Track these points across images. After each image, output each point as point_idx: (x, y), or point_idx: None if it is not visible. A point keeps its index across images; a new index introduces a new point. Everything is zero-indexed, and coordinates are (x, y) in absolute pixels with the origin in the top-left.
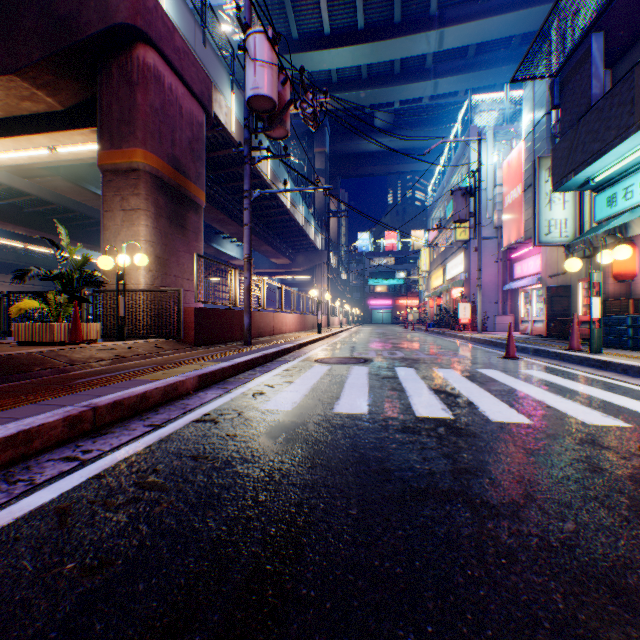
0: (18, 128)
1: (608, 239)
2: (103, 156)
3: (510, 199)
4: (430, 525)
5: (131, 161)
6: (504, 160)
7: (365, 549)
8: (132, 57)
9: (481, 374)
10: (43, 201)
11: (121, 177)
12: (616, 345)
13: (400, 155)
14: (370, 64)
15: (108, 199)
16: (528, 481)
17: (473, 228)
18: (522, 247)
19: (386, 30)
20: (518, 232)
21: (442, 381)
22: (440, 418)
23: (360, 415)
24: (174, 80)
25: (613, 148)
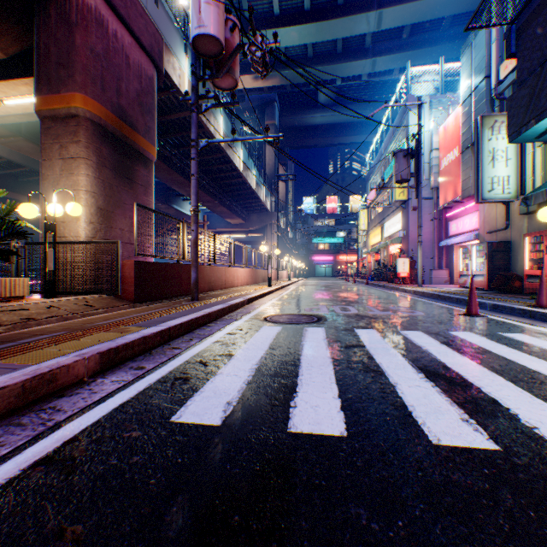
0: None
1: None
2: (40, 101)
3: (446, 161)
4: None
5: (69, 106)
6: (440, 126)
7: None
8: None
9: (461, 340)
10: (14, 164)
11: (60, 124)
12: None
13: (341, 128)
14: (315, 43)
15: (46, 147)
16: None
17: (414, 187)
18: (457, 206)
19: (330, 11)
20: (455, 192)
21: (422, 352)
22: (479, 452)
23: (336, 442)
24: (119, 27)
25: None
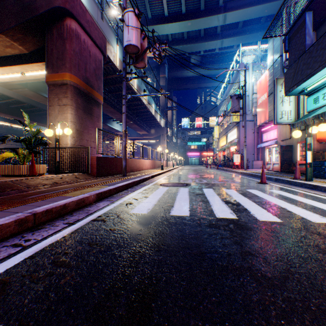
0: (4, 62)
1: (315, 120)
2: (48, 77)
3: (261, 100)
4: (232, 293)
5: (63, 79)
6: (257, 80)
7: (192, 312)
8: (63, 24)
9: (249, 192)
10: (20, 101)
11: (58, 88)
12: (318, 176)
13: (203, 78)
14: (188, 31)
15: (51, 99)
16: (287, 260)
17: (242, 115)
18: (267, 125)
19: (196, 14)
20: (265, 117)
21: (228, 196)
22: (230, 218)
23: (185, 216)
24: (86, 37)
25: (318, 72)
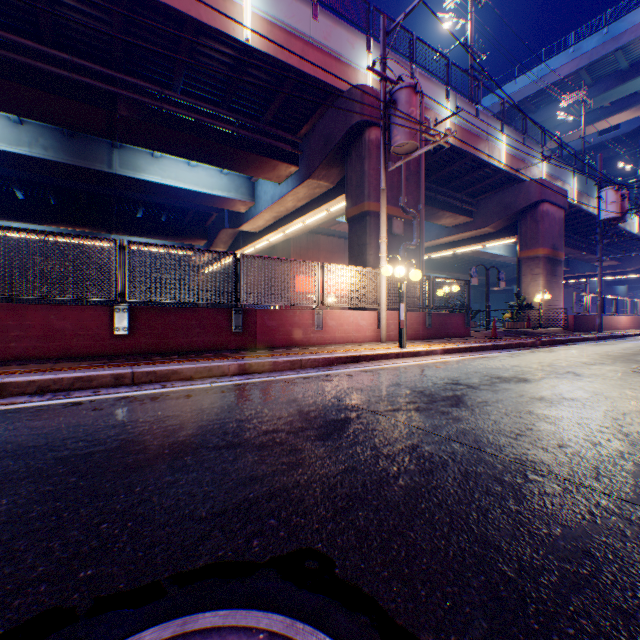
0: (471, 242)
1: None
2: (520, 253)
3: None
4: None
5: (535, 254)
6: None
7: None
8: (535, 210)
9: None
10: None
11: (528, 261)
12: None
13: None
14: None
15: (522, 270)
16: None
17: None
18: None
19: None
20: None
21: None
22: None
23: None
24: (551, 208)
25: None
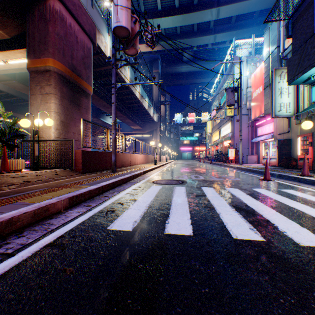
0: None
1: None
2: (29, 62)
3: (256, 94)
4: None
5: (45, 65)
6: (252, 74)
7: None
8: (46, 5)
9: (257, 192)
10: (11, 95)
11: (40, 75)
12: None
13: (196, 74)
14: (181, 26)
15: (33, 88)
16: None
17: (237, 109)
18: (262, 119)
19: (190, 8)
20: (260, 111)
21: (236, 199)
22: (255, 241)
23: (187, 237)
24: (72, 21)
25: None
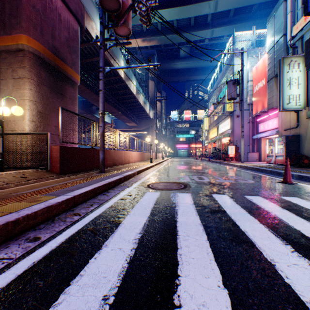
0: None
1: None
2: None
3: (257, 88)
4: None
5: (18, 43)
6: (253, 67)
7: None
8: None
9: (295, 204)
10: None
11: (12, 55)
12: None
13: (192, 71)
14: (178, 20)
15: (3, 71)
16: None
17: (239, 103)
18: (264, 114)
19: (187, 0)
20: (263, 106)
21: (274, 218)
22: None
23: None
24: None
25: None
